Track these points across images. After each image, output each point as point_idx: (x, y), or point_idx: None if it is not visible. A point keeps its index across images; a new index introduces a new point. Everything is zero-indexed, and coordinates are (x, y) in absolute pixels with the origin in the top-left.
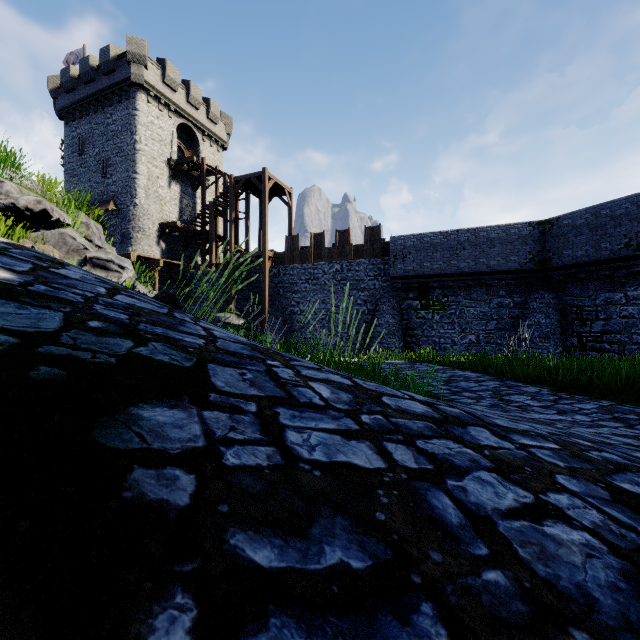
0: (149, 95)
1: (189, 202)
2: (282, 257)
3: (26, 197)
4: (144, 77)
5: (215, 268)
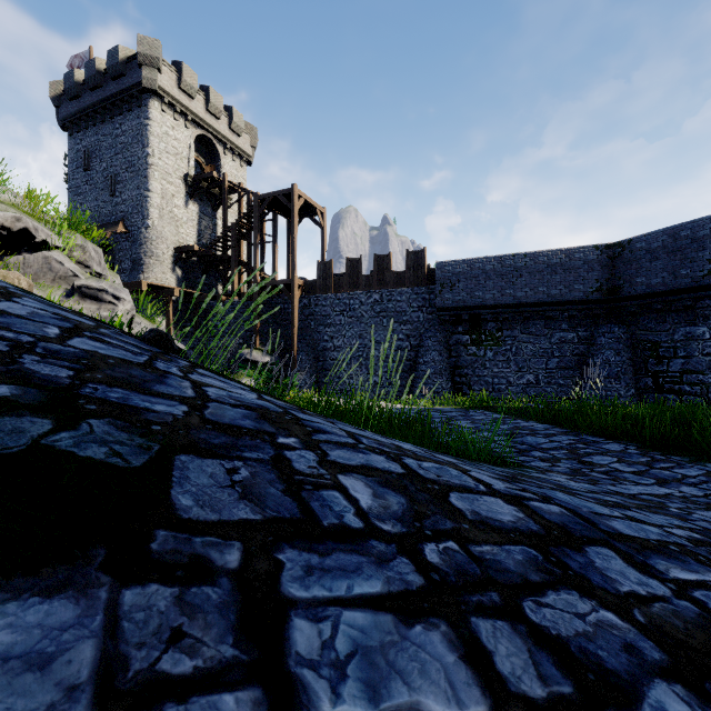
0: (163, 102)
1: (209, 224)
2: (313, 286)
3: (2, 213)
4: (157, 82)
5: (238, 298)
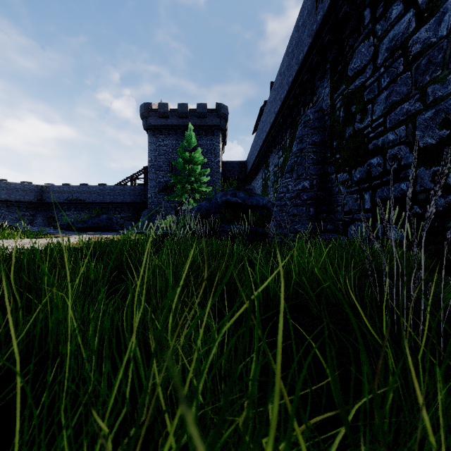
0: None
1: None
2: None
3: None
4: None
5: None
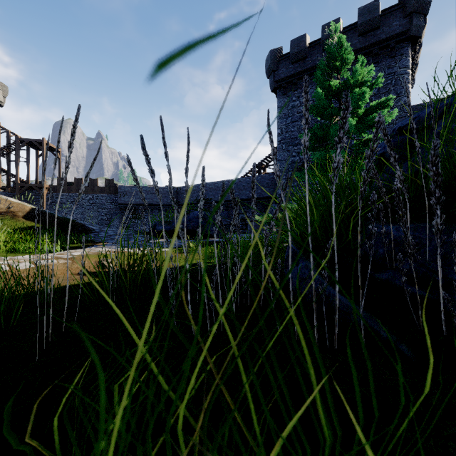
0: None
1: None
2: (55, 188)
3: None
4: None
5: (1, 190)
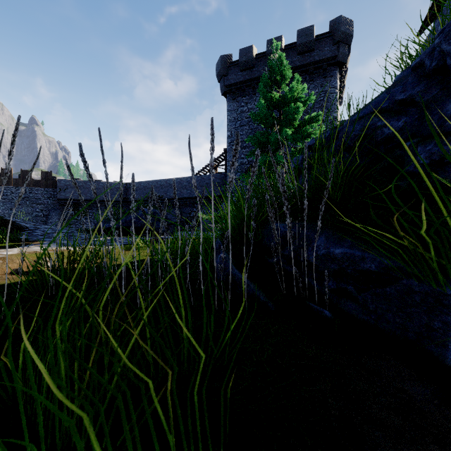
0: None
1: None
2: None
3: None
4: None
5: None
